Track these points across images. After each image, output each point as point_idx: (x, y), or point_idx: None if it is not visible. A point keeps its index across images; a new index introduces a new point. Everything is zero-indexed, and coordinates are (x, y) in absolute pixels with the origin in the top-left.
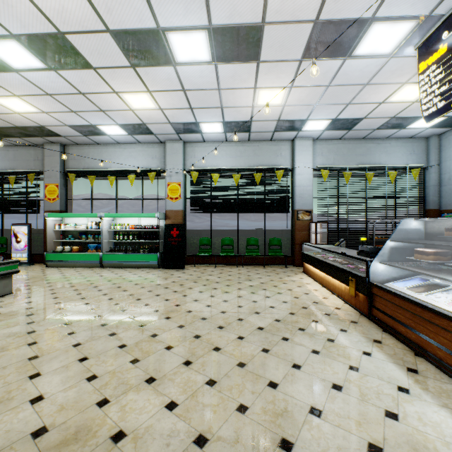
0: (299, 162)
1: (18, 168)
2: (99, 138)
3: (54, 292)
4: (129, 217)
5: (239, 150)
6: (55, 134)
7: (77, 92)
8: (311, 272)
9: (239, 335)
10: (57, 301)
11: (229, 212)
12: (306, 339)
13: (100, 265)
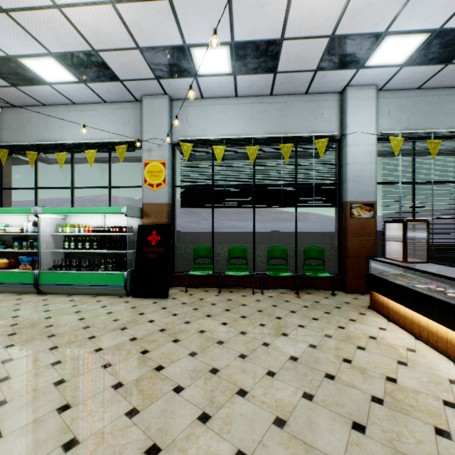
0: (354, 124)
1: None
2: (39, 92)
3: None
4: (80, 213)
5: (256, 110)
6: None
7: None
8: (398, 316)
9: None
10: None
11: (240, 206)
12: None
13: (36, 290)
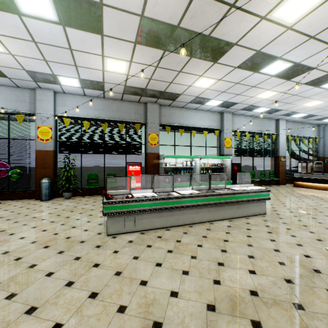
0: (281, 131)
1: (121, 118)
2: (192, 105)
3: None
4: (216, 158)
5: (255, 122)
6: (173, 99)
7: (252, 85)
8: (307, 186)
9: None
10: (280, 205)
11: (251, 156)
12: None
13: None
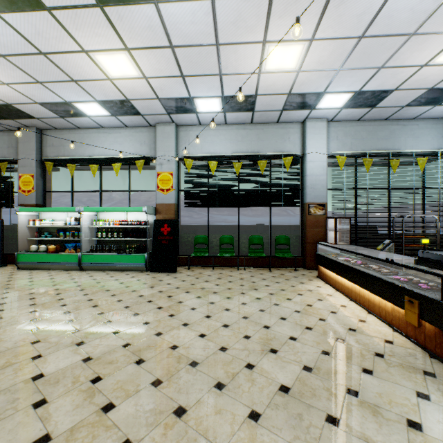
0: (311, 147)
1: None
2: (79, 121)
3: (1, 309)
4: (112, 211)
5: (241, 134)
6: (27, 115)
7: (36, 52)
8: (330, 279)
9: (250, 407)
10: None
11: (228, 205)
12: (370, 421)
13: (79, 268)
